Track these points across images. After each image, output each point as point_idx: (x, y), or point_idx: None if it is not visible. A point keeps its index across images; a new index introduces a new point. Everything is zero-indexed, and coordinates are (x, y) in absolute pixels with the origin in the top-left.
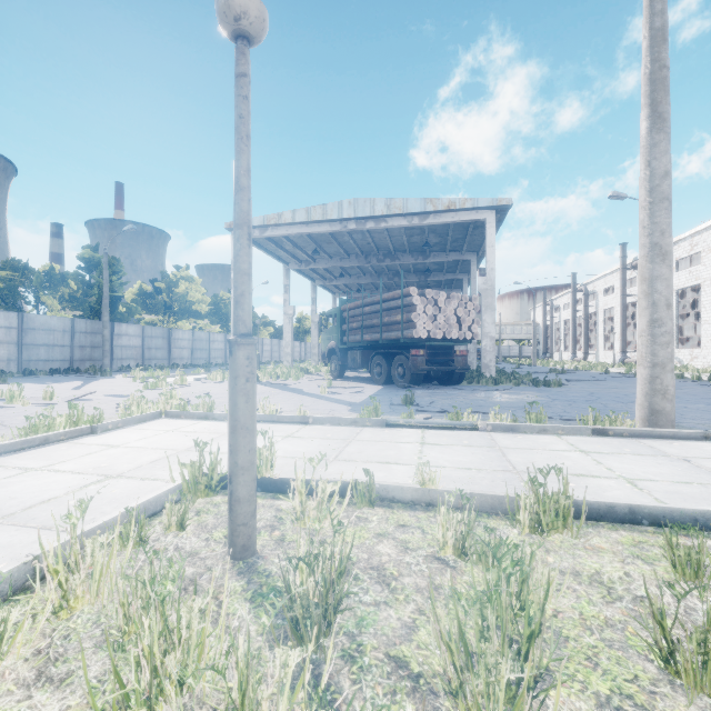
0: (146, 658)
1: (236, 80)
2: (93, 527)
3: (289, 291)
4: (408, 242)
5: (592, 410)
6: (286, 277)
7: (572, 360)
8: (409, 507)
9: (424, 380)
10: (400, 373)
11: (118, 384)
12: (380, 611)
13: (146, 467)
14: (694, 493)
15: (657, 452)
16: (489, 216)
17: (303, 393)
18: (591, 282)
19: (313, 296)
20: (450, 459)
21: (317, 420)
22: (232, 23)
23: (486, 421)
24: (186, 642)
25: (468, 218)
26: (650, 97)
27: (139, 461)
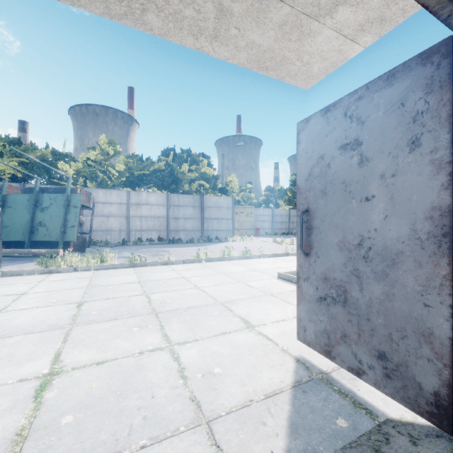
0: None
1: None
2: None
3: None
4: None
5: None
6: None
7: None
8: None
9: None
10: None
11: None
12: None
13: None
14: None
15: None
16: None
17: None
18: None
19: None
20: None
21: None
22: None
23: None
24: None
25: None
26: None
27: None
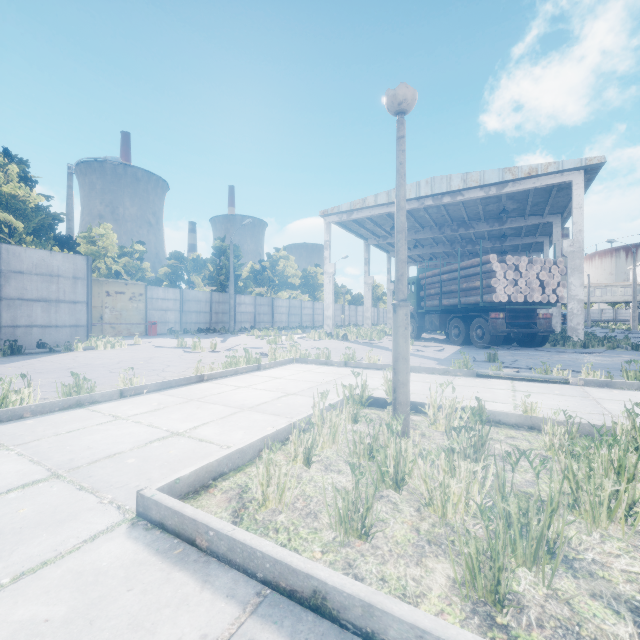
0: (392, 458)
1: (397, 141)
2: (310, 413)
3: (368, 264)
4: (483, 211)
5: None
6: (365, 251)
7: None
8: (513, 428)
9: (503, 342)
10: (479, 335)
11: (247, 340)
12: (508, 473)
13: (307, 390)
14: None
15: None
16: (576, 177)
17: (390, 350)
18: None
19: (389, 266)
20: (543, 402)
21: (413, 369)
22: (396, 107)
23: (576, 378)
24: (403, 459)
25: (551, 182)
26: None
27: (300, 387)
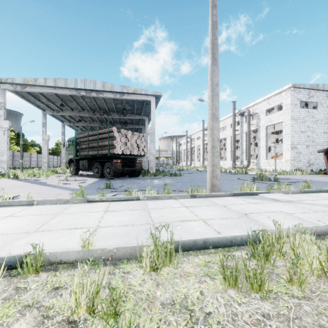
0: None
1: None
2: None
3: (45, 126)
4: (115, 107)
5: (191, 186)
6: (43, 118)
7: (186, 165)
8: (72, 266)
9: (122, 175)
10: (108, 172)
11: None
12: None
13: None
14: (229, 224)
15: (214, 204)
16: (152, 99)
17: (45, 185)
18: (193, 134)
19: (63, 130)
20: (118, 220)
21: (40, 202)
22: None
23: (145, 194)
24: None
25: (143, 98)
26: (212, 50)
27: None
